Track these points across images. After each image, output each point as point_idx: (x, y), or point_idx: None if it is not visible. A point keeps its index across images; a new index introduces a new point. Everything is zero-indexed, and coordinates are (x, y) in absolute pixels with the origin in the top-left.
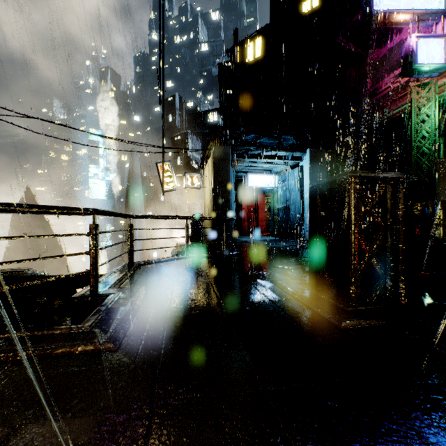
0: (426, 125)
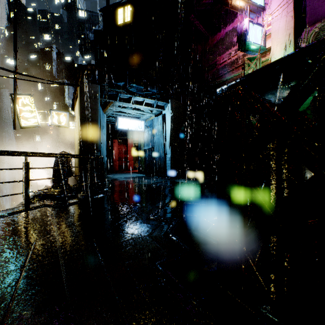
0: None
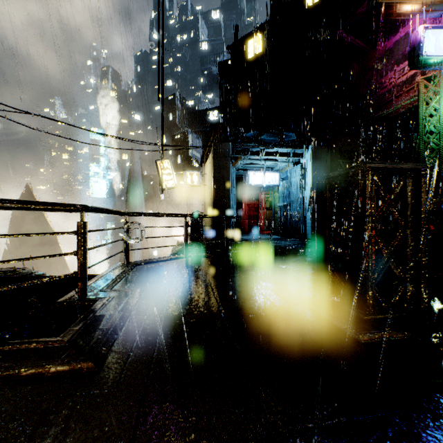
0: (434, 119)
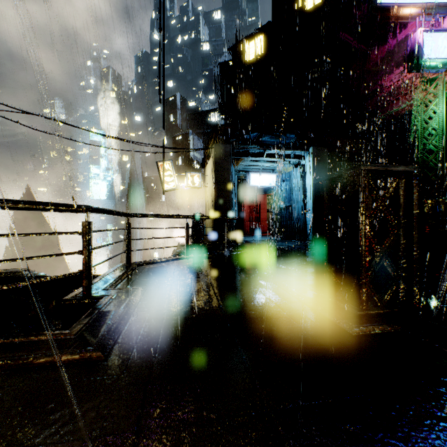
0: (433, 121)
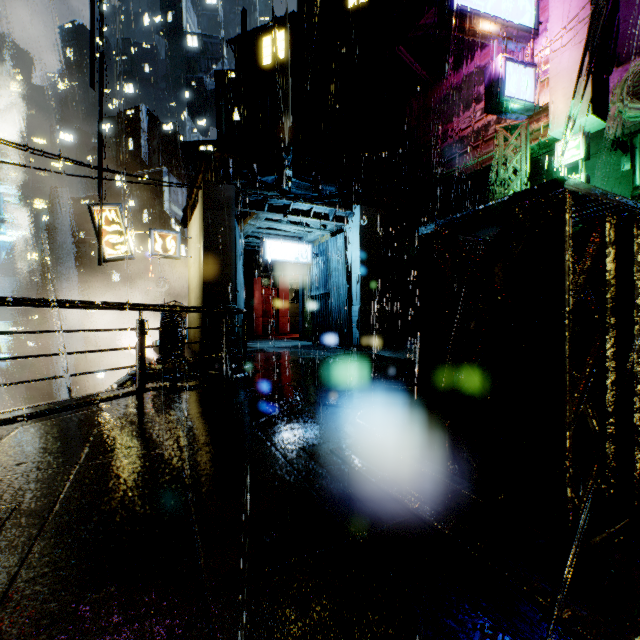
0: (515, 183)
